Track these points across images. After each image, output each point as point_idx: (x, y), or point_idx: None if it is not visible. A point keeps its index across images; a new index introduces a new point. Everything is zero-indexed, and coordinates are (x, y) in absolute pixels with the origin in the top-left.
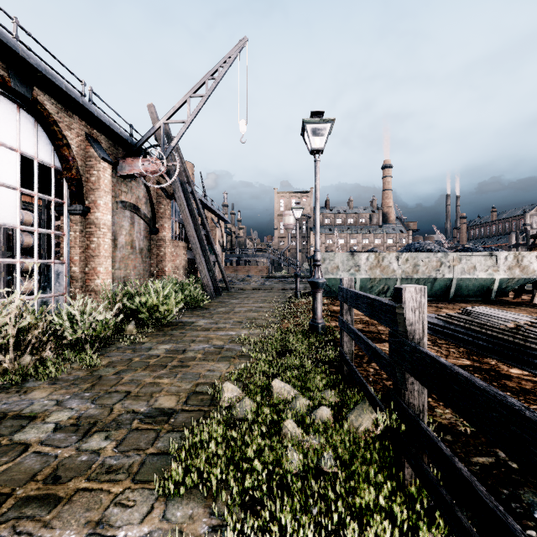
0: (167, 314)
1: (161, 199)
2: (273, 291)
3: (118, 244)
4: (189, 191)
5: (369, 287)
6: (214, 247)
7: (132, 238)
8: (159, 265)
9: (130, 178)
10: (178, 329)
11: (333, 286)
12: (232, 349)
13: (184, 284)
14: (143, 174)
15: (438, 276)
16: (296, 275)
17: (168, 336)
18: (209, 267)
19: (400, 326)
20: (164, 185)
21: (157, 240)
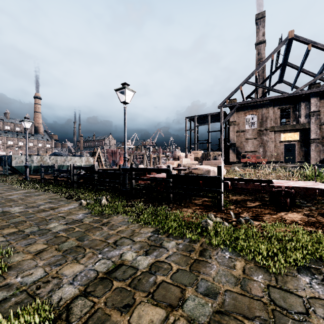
0: None
1: None
2: None
3: None
4: None
5: (37, 169)
6: None
7: None
8: None
9: None
10: None
11: (20, 169)
12: None
13: None
14: None
15: (64, 164)
16: None
17: None
18: None
19: (55, 168)
20: None
21: None
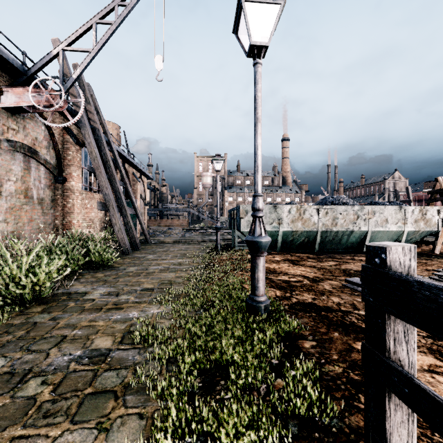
0: (37, 287)
1: (69, 145)
2: (193, 243)
3: (3, 192)
4: (103, 140)
5: (290, 240)
6: (133, 199)
7: (26, 186)
8: (67, 218)
9: (20, 113)
10: (53, 309)
11: None
12: (120, 362)
13: (86, 239)
14: (37, 109)
15: (355, 229)
16: (217, 228)
17: (23, 330)
18: (125, 220)
19: None
20: (66, 124)
21: (64, 190)
